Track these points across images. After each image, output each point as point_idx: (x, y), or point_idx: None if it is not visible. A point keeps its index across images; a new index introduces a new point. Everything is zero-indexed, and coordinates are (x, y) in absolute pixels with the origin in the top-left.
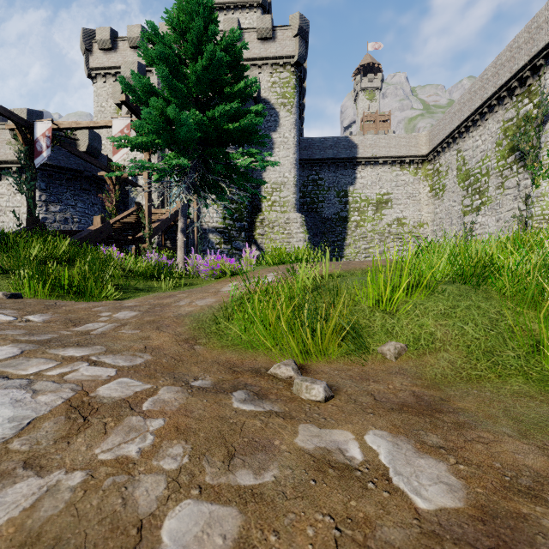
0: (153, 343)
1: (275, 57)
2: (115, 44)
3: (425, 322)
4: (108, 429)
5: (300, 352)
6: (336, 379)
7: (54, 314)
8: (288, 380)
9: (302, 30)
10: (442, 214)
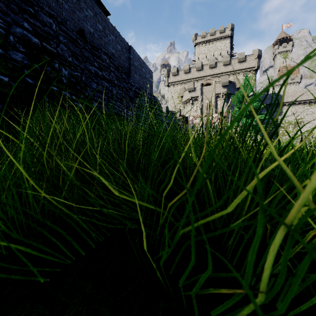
0: None
1: (246, 68)
2: (178, 72)
3: None
4: None
5: None
6: None
7: None
8: None
9: (259, 55)
10: None
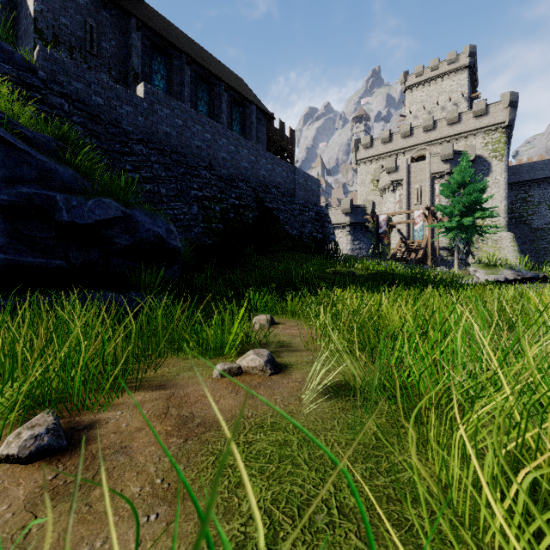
0: None
1: (488, 126)
2: (371, 143)
3: None
4: None
5: None
6: None
7: None
8: None
9: (512, 102)
10: None
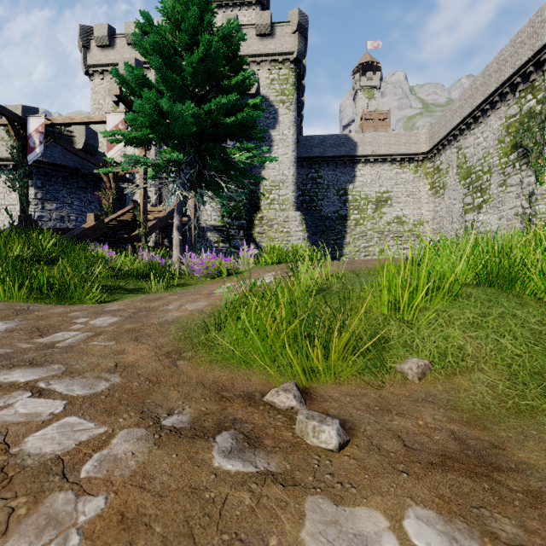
0: (127, 359)
1: (274, 53)
2: (112, 40)
3: (451, 333)
4: (12, 523)
5: (303, 369)
6: (349, 410)
7: (22, 321)
8: (289, 412)
9: (301, 26)
10: (442, 212)
